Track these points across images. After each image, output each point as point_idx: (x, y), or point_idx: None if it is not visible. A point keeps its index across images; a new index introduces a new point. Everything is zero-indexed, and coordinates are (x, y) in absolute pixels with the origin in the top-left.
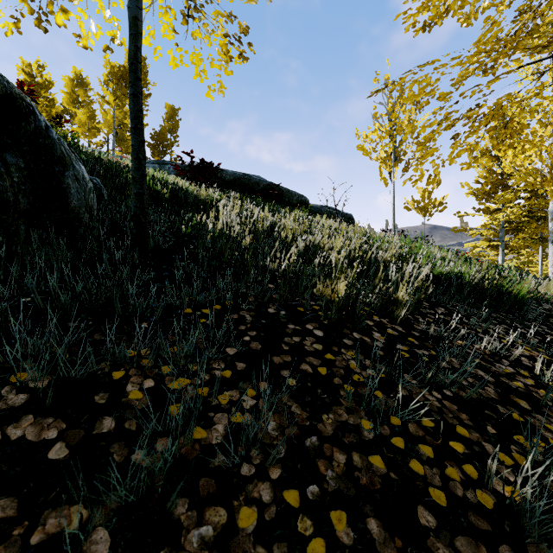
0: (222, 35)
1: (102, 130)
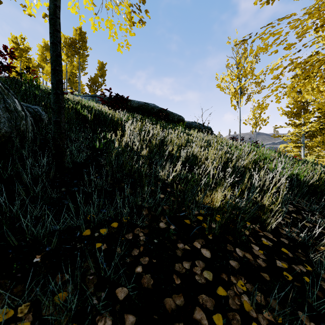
0: (127, 6)
1: None
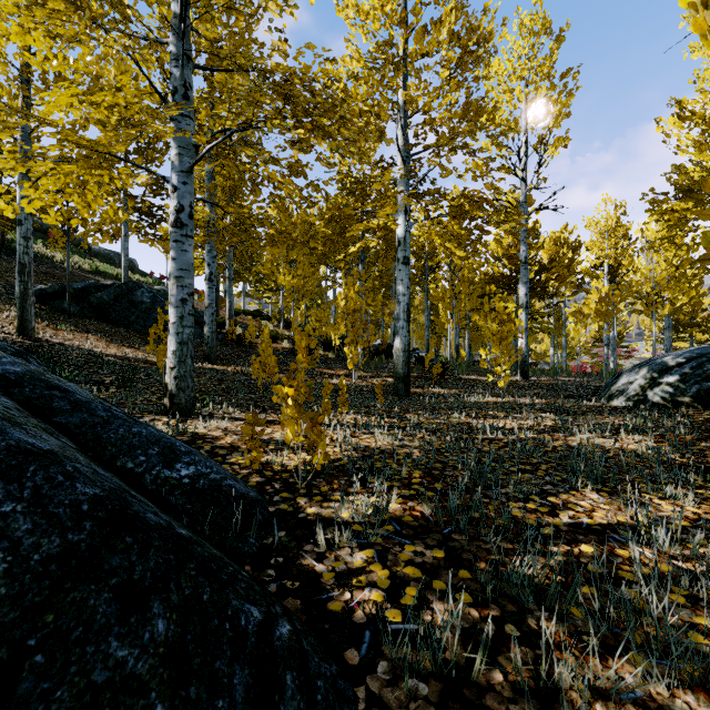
0: None
1: None
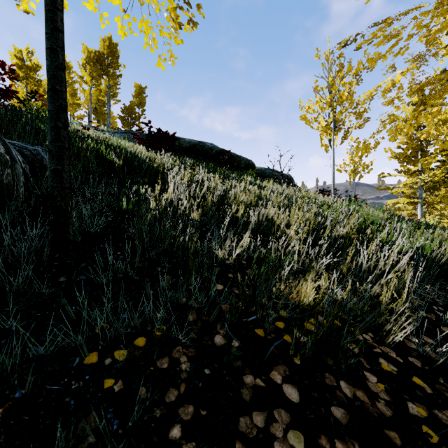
0: None
1: (84, 106)
